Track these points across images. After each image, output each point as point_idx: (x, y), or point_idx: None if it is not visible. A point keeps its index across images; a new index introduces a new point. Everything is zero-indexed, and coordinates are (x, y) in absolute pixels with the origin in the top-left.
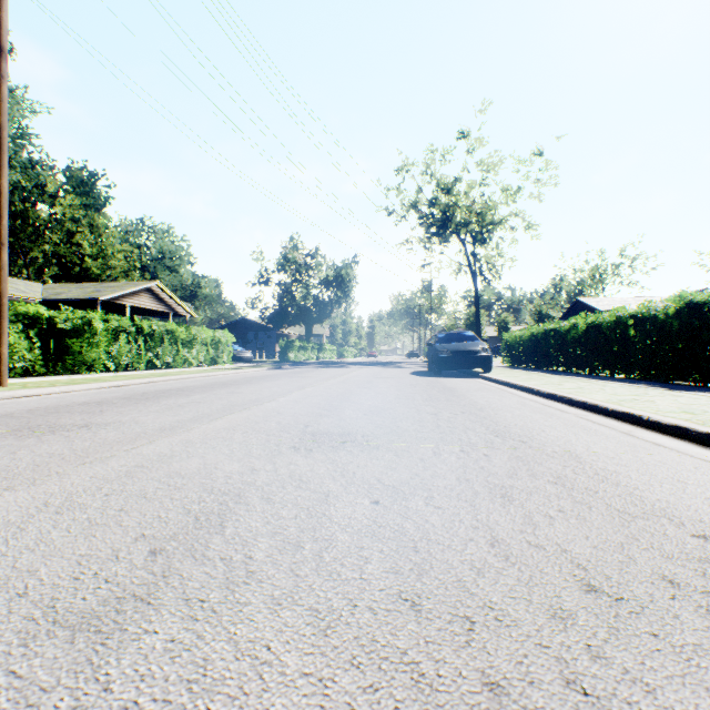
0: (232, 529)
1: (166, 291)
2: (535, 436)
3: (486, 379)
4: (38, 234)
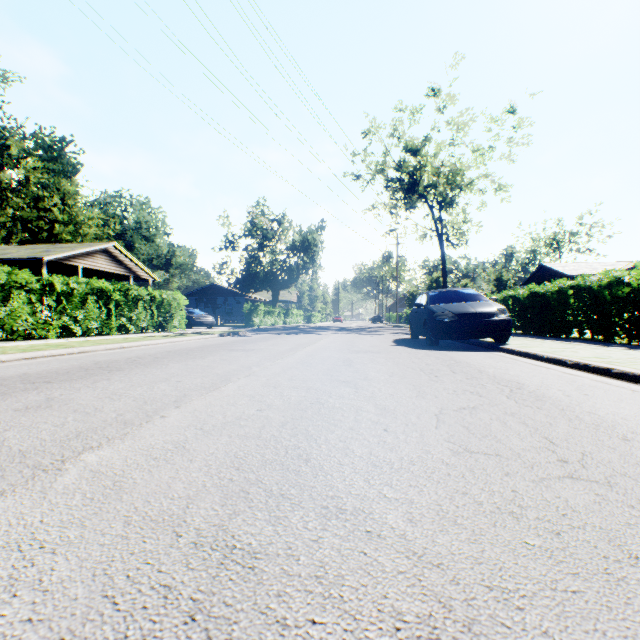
0: None
1: (125, 253)
2: None
3: (522, 356)
4: (2, 198)
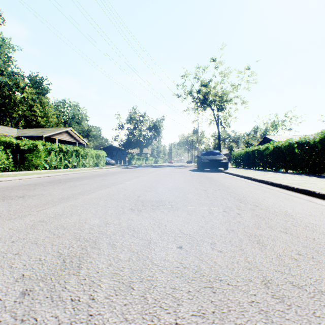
0: (85, 271)
1: (75, 132)
2: (261, 202)
3: (226, 173)
4: (16, 106)
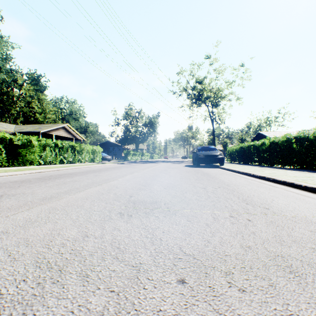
0: None
1: (72, 128)
2: (271, 204)
3: (222, 169)
4: (14, 102)
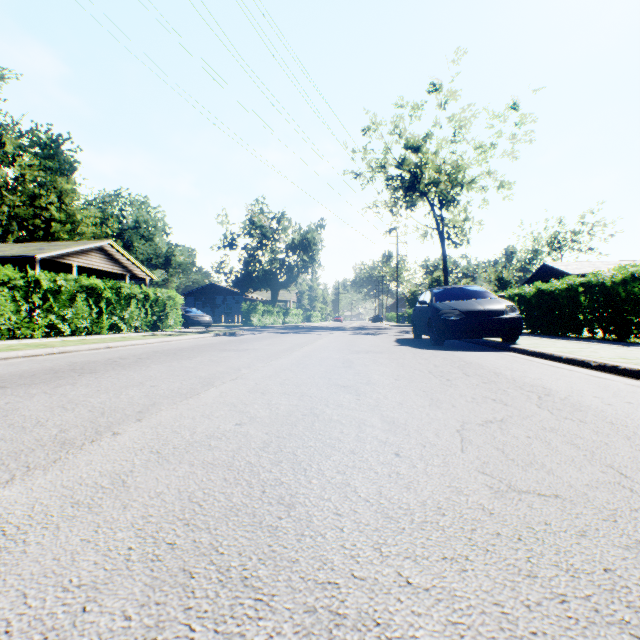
0: None
1: (121, 251)
2: None
3: (536, 356)
4: None
